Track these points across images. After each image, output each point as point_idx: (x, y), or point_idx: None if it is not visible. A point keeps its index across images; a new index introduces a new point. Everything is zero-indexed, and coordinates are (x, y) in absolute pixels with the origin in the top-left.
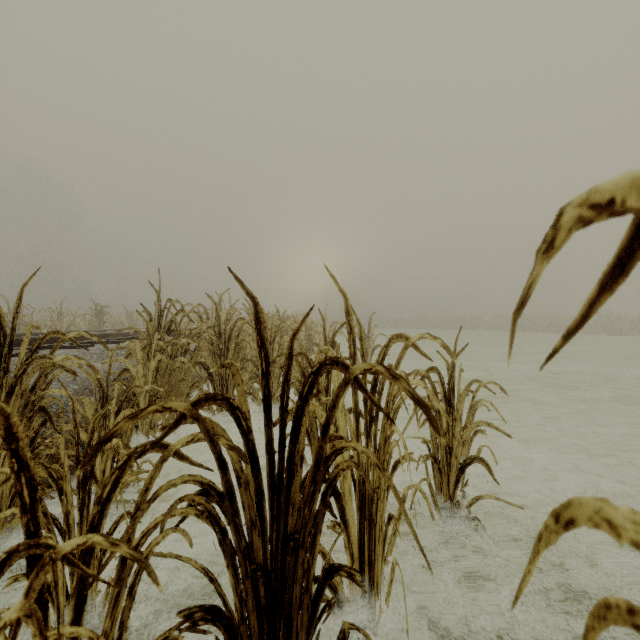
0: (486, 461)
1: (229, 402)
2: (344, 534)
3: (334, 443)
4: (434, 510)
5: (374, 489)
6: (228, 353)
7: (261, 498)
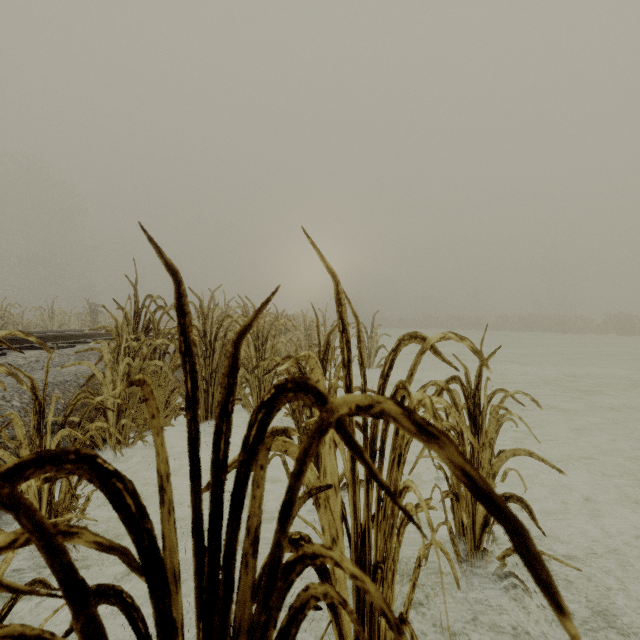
0: (526, 502)
1: (95, 464)
2: (333, 627)
3: (318, 495)
4: (453, 555)
5: (377, 561)
6: (214, 355)
7: (170, 633)
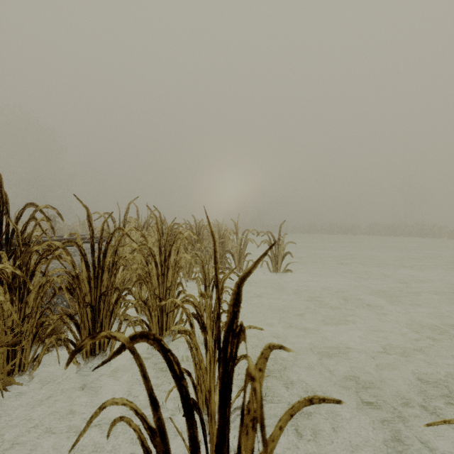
0: None
1: None
2: None
3: None
4: None
5: None
6: (103, 275)
7: None
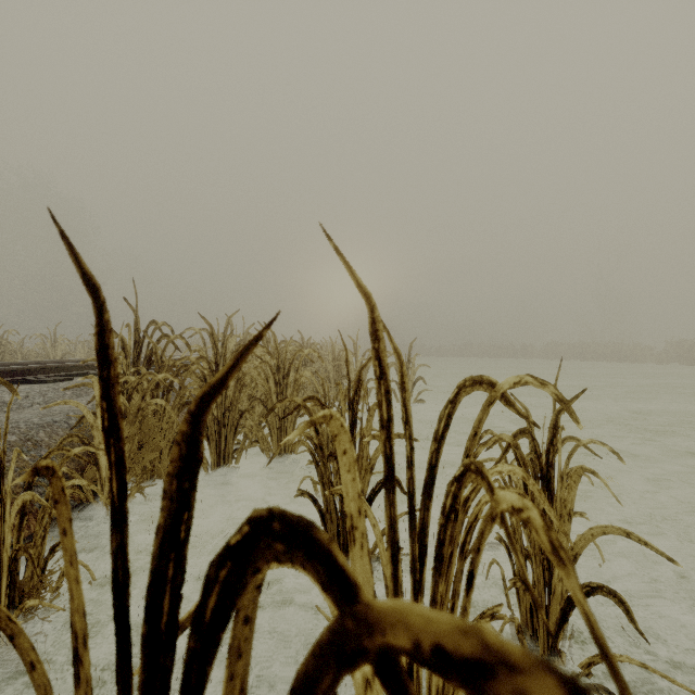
0: (622, 596)
1: None
2: None
3: None
4: None
5: None
6: (227, 391)
7: None
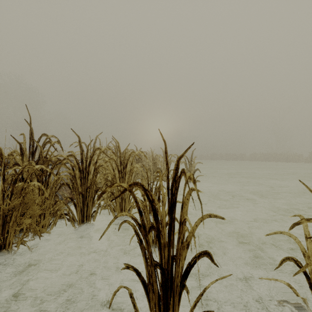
0: None
1: None
2: None
3: None
4: None
5: None
6: (88, 176)
7: None
